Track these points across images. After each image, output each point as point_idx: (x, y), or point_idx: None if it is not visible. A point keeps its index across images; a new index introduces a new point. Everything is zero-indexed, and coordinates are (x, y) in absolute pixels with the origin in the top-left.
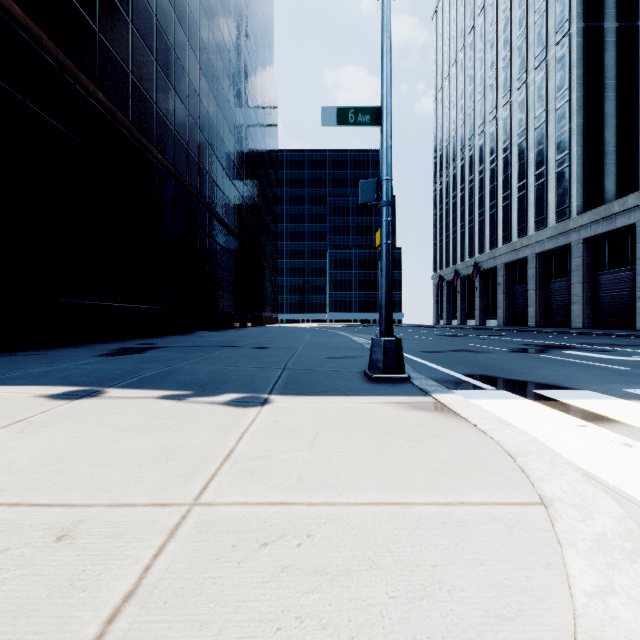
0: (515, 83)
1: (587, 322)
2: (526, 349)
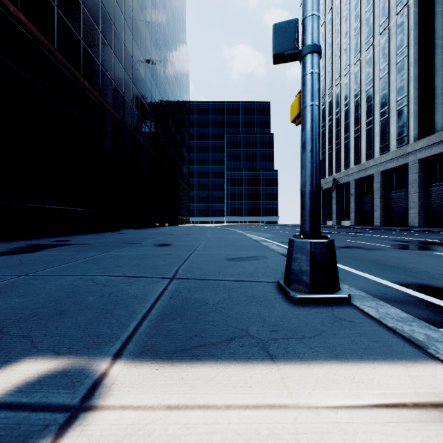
0: (364, 46)
1: (422, 222)
2: (407, 245)
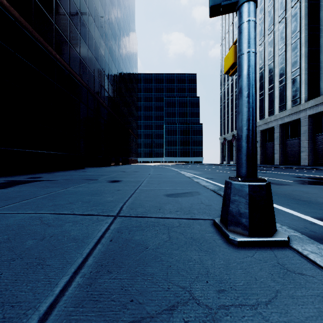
0: (267, 31)
1: (310, 162)
2: (307, 181)
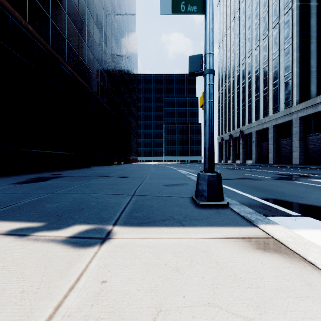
0: (262, 36)
1: (301, 161)
2: (282, 177)
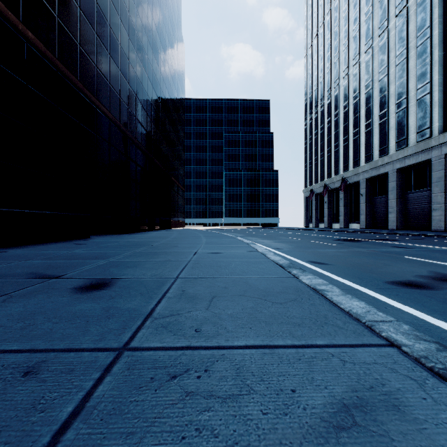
0: (376, 31)
1: None
2: None
